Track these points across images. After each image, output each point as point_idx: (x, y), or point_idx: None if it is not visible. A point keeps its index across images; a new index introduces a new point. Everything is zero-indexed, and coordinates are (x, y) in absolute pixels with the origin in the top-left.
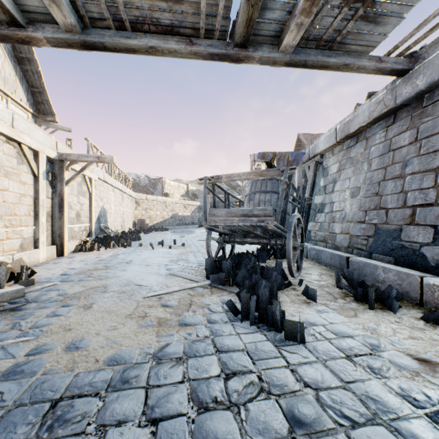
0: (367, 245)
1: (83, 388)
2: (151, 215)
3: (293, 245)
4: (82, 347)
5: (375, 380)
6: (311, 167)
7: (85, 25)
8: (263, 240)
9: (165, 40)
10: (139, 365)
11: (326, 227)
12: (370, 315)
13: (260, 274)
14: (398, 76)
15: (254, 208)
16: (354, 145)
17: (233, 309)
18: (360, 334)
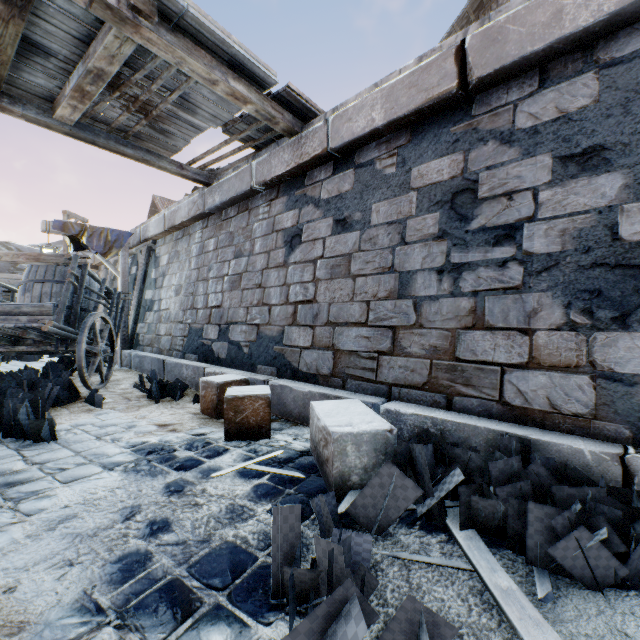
0: (183, 345)
1: None
2: None
3: (91, 350)
4: None
5: (110, 444)
6: (143, 253)
7: None
8: (46, 347)
9: None
10: None
11: (154, 328)
12: (153, 407)
13: (31, 390)
14: (204, 185)
15: (25, 304)
16: (182, 238)
17: None
18: (127, 421)
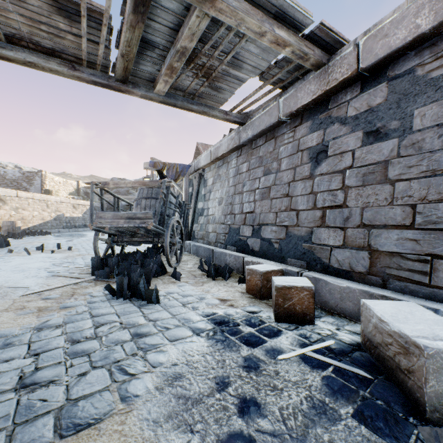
0: (225, 240)
1: None
2: (26, 215)
3: (172, 241)
4: None
5: (192, 311)
6: (196, 178)
7: None
8: (148, 239)
9: (46, 60)
10: (21, 335)
11: (204, 227)
12: (211, 284)
13: (142, 266)
14: (239, 125)
15: (138, 212)
16: (222, 165)
17: (111, 290)
18: (198, 294)
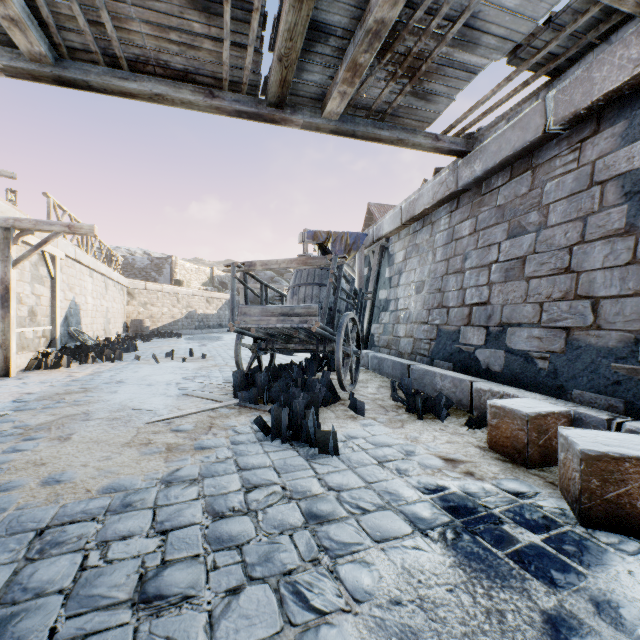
0: (429, 350)
1: (75, 516)
2: (154, 313)
3: (345, 351)
4: (66, 480)
5: (398, 479)
6: (376, 253)
7: (60, 54)
8: (309, 346)
9: (177, 88)
10: (144, 490)
11: (391, 329)
12: (417, 425)
13: (303, 388)
14: (458, 157)
15: (296, 306)
16: (421, 229)
17: (263, 426)
18: (400, 443)
